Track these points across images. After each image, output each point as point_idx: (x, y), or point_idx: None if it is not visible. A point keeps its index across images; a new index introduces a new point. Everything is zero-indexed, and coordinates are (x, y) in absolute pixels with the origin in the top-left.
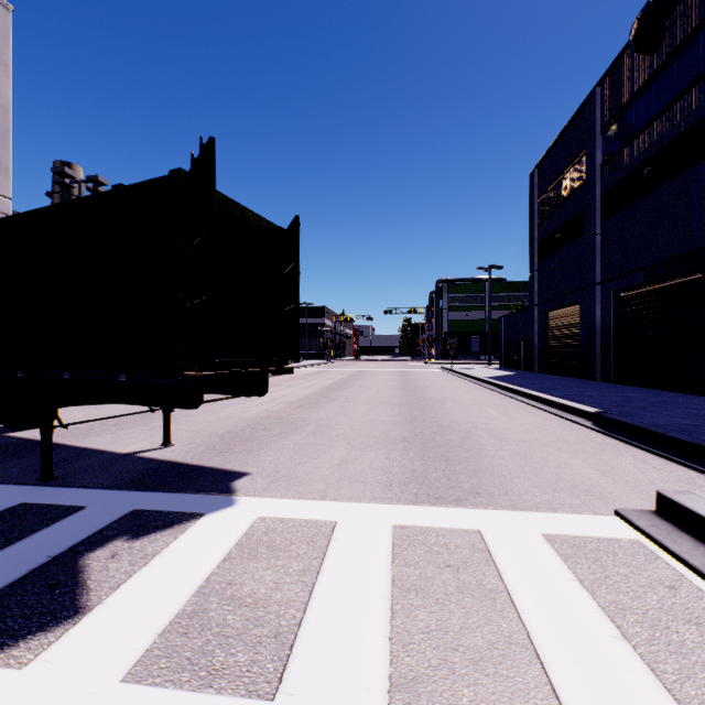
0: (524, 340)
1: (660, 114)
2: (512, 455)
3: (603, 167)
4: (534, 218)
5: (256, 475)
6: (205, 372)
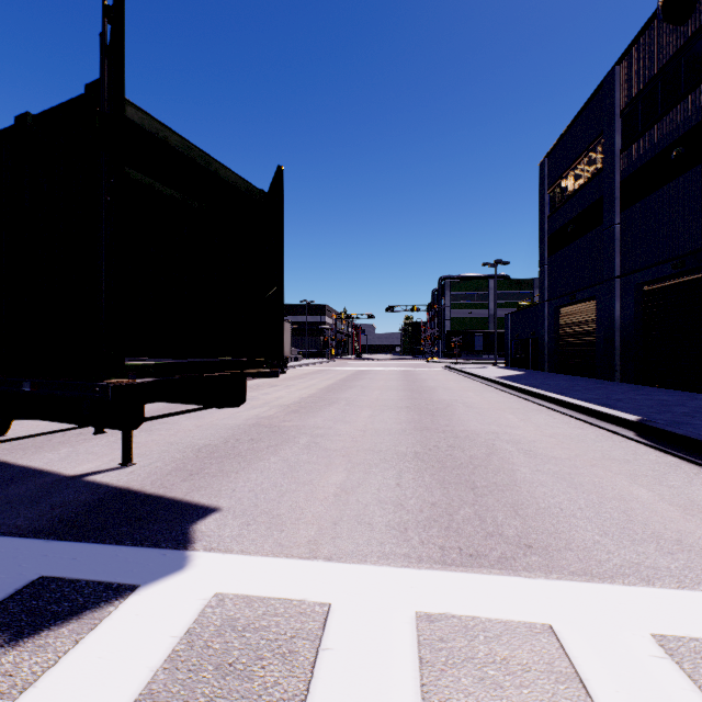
0: (533, 338)
1: (692, 88)
2: (555, 480)
3: (623, 152)
4: (544, 210)
5: (227, 512)
6: (144, 379)
